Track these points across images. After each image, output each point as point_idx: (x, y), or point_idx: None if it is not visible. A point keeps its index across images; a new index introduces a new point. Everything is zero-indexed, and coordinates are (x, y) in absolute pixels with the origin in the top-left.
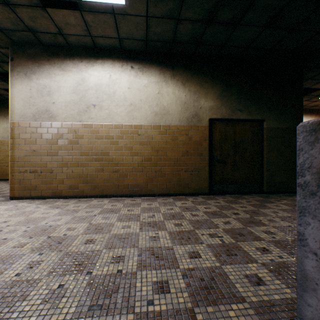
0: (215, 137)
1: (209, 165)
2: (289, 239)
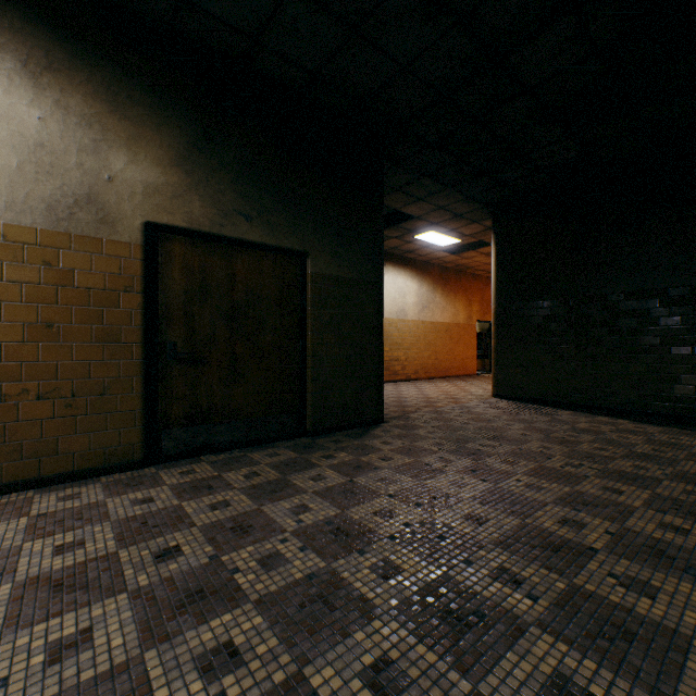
0: (169, 284)
1: (145, 372)
2: (278, 685)
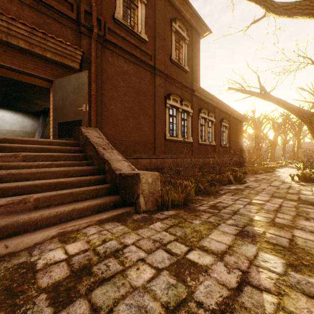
0: None
1: None
2: None
